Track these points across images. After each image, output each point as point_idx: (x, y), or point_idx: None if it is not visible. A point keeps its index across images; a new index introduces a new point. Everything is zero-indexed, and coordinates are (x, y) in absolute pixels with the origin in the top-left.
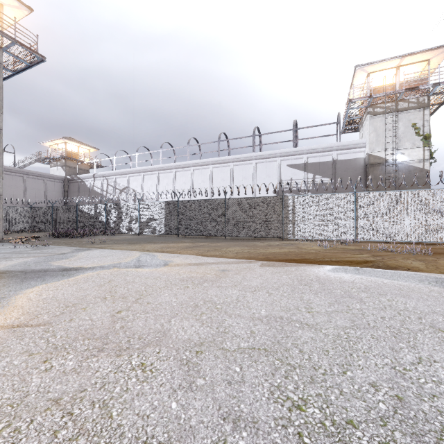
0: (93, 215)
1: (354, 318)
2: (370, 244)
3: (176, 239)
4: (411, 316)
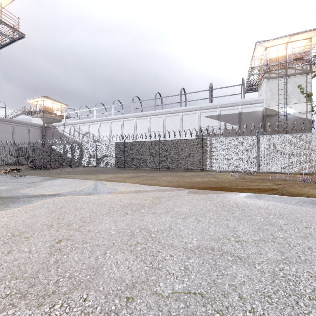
0: (62, 153)
1: (282, 249)
2: (269, 174)
3: (123, 171)
4: None
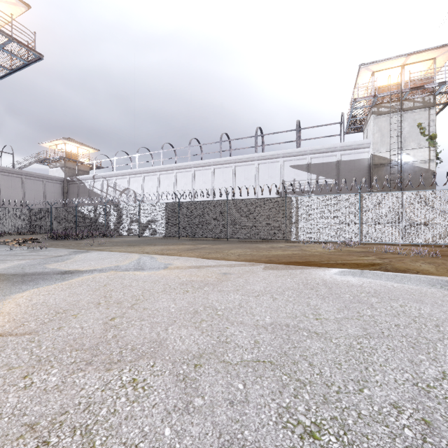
0: (92, 217)
1: (366, 326)
2: (376, 246)
3: (177, 241)
4: (427, 323)
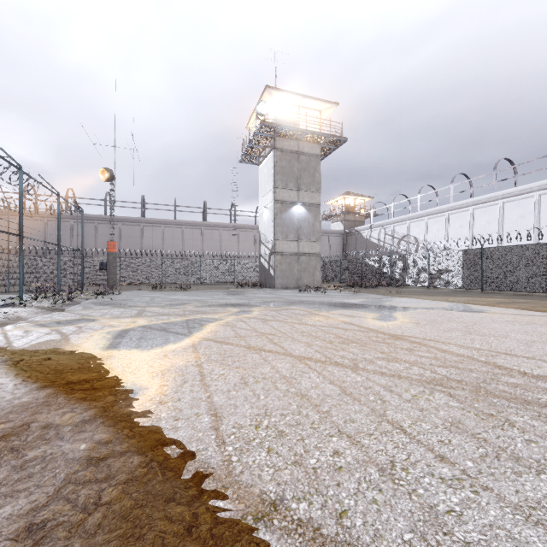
0: (377, 267)
1: None
2: None
3: (481, 294)
4: None
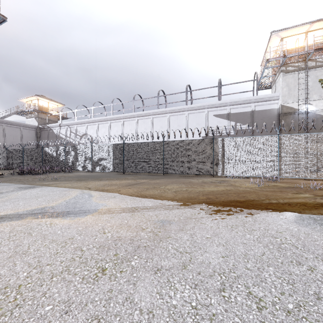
0: (55, 155)
1: None
2: (294, 181)
3: (121, 176)
4: None
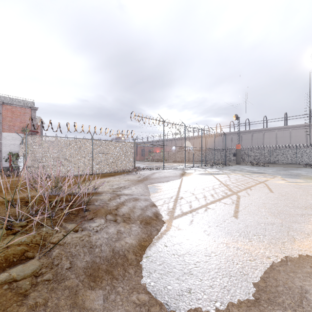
0: None
1: None
2: None
3: None
4: None
